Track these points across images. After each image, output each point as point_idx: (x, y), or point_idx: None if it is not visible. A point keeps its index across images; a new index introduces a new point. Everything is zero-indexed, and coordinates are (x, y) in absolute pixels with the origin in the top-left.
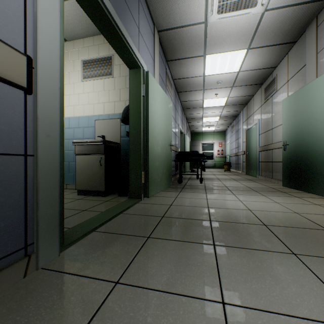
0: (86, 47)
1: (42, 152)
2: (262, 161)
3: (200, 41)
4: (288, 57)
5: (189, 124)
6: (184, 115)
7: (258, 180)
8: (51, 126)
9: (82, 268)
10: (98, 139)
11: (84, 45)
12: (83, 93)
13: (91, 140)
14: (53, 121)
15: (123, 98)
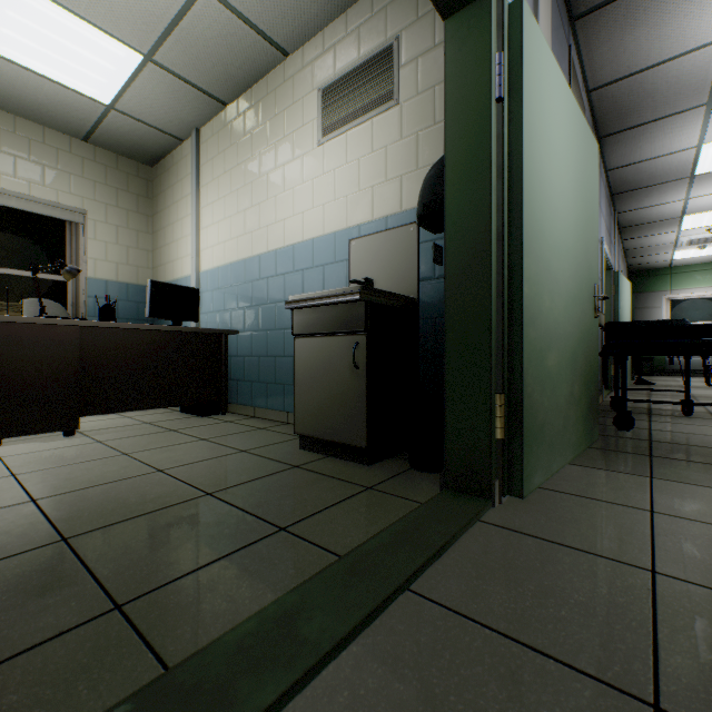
0: (330, 50)
1: None
2: None
3: None
4: None
5: (624, 244)
6: (613, 215)
7: None
8: None
9: None
10: (347, 288)
11: (324, 47)
12: (322, 176)
13: (329, 293)
14: None
15: (427, 158)
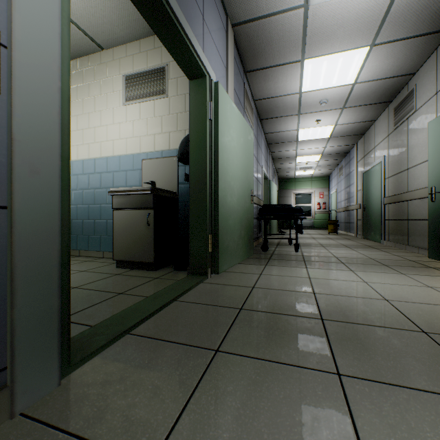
0: (130, 56)
1: (23, 202)
2: (391, 218)
3: (296, 38)
4: (437, 55)
5: (276, 166)
6: (269, 153)
7: (384, 247)
8: (42, 155)
9: (92, 418)
10: (144, 187)
11: (127, 53)
12: (125, 122)
13: (134, 189)
14: (46, 146)
15: (182, 126)
